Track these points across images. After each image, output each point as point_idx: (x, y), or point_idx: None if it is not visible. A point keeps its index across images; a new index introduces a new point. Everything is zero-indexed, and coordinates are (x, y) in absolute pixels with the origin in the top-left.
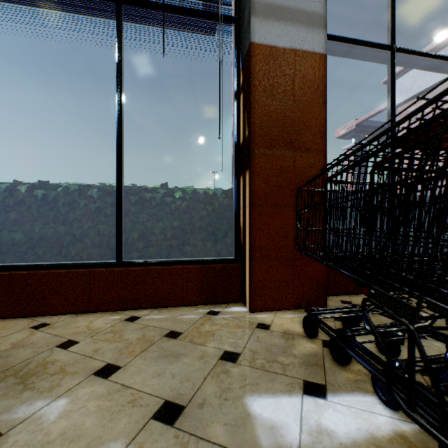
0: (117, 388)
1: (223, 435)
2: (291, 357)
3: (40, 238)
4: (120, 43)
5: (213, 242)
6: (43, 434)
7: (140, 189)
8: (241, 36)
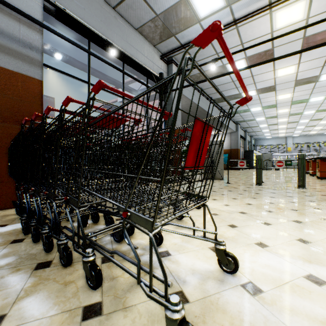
0: None
1: None
2: None
3: None
4: None
5: None
6: None
7: None
8: None
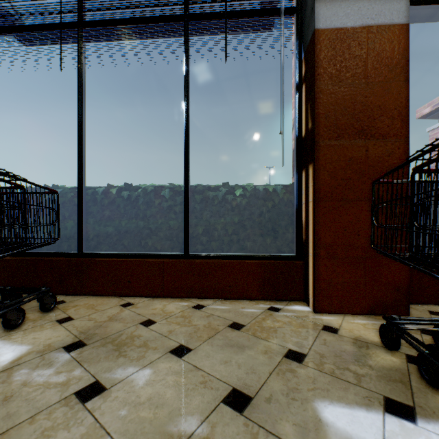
0: (189, 368)
1: (293, 435)
2: (366, 367)
3: (125, 231)
4: (187, 56)
5: (273, 238)
6: (135, 395)
7: (204, 188)
8: (302, 25)
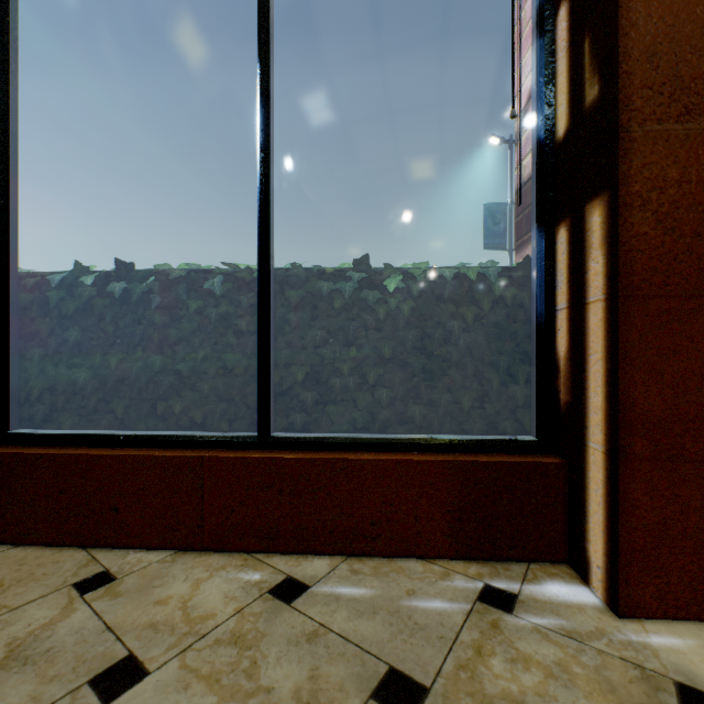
0: None
1: None
2: None
3: (119, 380)
4: None
5: (477, 396)
6: None
7: (308, 273)
8: None
